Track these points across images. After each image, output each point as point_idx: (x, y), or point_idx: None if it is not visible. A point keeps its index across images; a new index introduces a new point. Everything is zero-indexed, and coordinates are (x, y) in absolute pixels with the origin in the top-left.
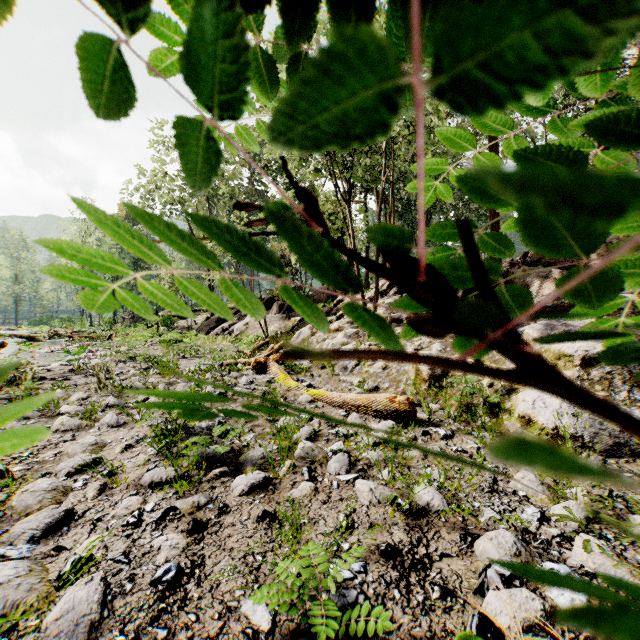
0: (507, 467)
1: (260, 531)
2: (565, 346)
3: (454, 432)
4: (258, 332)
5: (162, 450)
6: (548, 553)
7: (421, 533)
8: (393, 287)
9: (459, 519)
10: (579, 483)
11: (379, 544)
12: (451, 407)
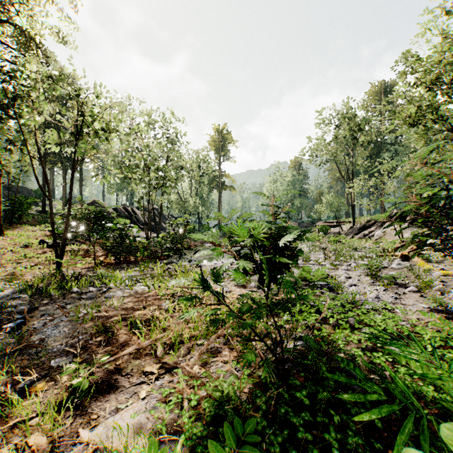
0: None
1: (420, 298)
2: None
3: None
4: (394, 237)
5: (371, 278)
6: None
7: None
8: None
9: None
10: None
11: None
12: None
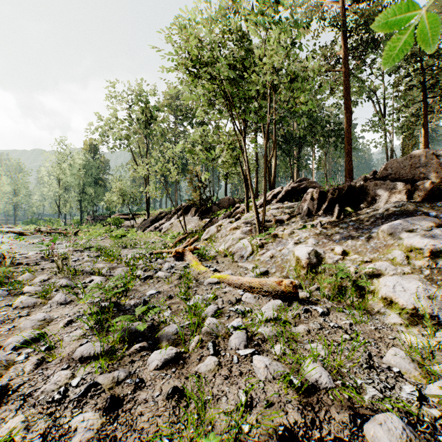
0: (377, 342)
1: (169, 409)
2: (415, 241)
3: (329, 309)
4: (179, 229)
5: (96, 325)
6: (435, 438)
7: (313, 412)
8: (276, 197)
9: (345, 396)
10: (441, 359)
11: (276, 426)
12: (325, 288)
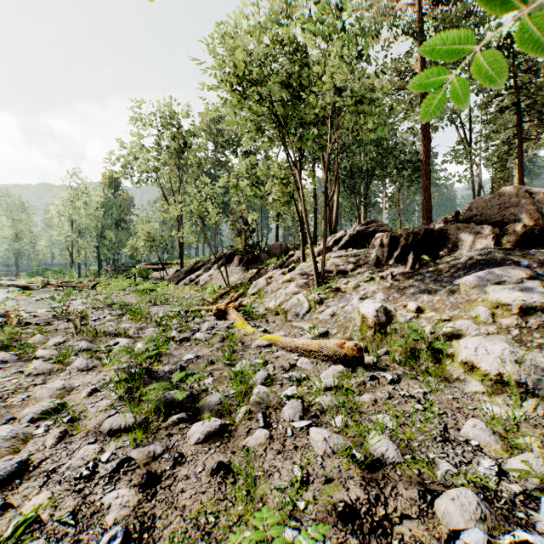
0: (455, 413)
1: (214, 486)
2: (502, 296)
3: (400, 376)
4: (220, 282)
5: (125, 394)
6: (513, 515)
7: (378, 489)
8: (338, 243)
9: (415, 472)
10: (528, 431)
11: (336, 503)
12: (395, 352)
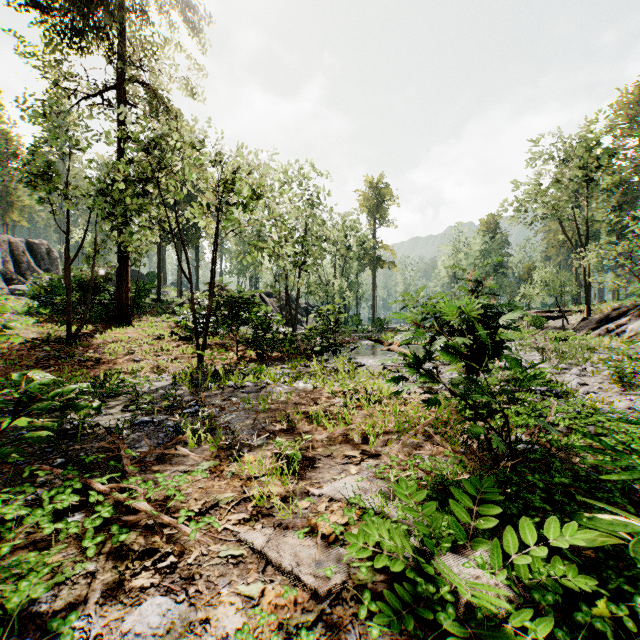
0: None
1: None
2: None
3: None
4: None
5: (620, 386)
6: None
7: None
8: None
9: None
10: None
11: None
12: None
